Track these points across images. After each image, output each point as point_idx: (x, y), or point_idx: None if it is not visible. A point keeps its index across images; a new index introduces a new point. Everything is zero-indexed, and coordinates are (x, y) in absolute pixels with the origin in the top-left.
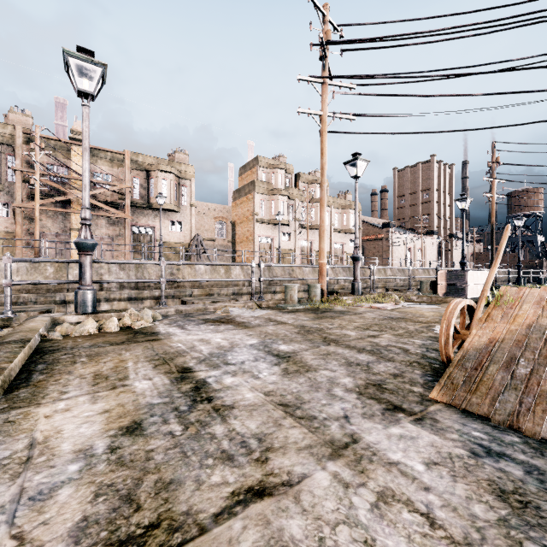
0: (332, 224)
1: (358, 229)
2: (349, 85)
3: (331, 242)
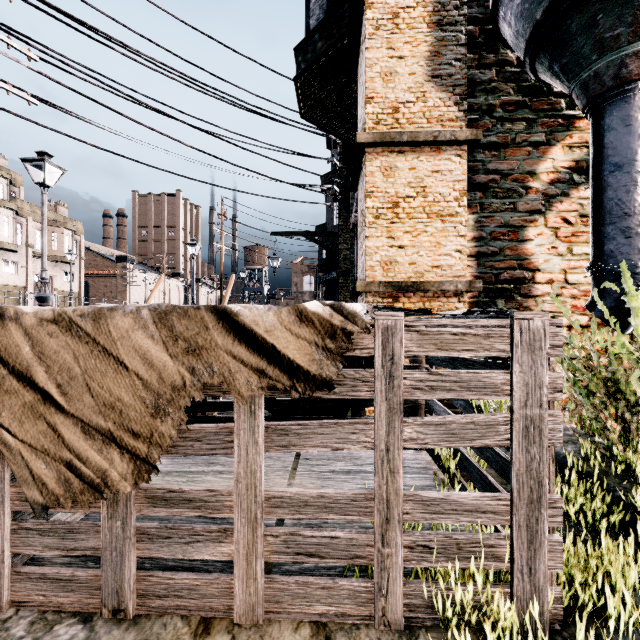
0: (31, 245)
1: (79, 258)
2: (25, 50)
3: (28, 272)
